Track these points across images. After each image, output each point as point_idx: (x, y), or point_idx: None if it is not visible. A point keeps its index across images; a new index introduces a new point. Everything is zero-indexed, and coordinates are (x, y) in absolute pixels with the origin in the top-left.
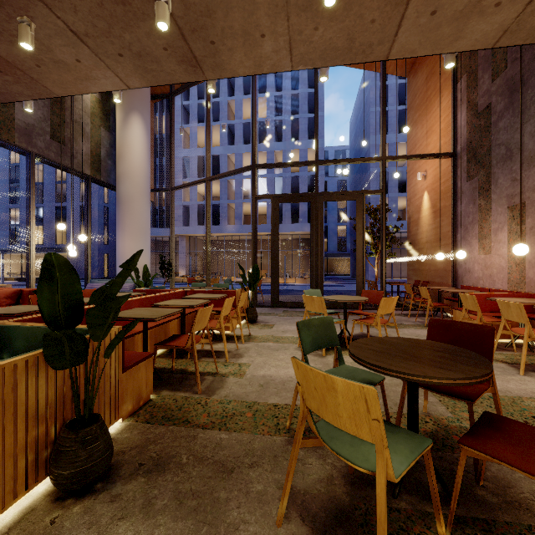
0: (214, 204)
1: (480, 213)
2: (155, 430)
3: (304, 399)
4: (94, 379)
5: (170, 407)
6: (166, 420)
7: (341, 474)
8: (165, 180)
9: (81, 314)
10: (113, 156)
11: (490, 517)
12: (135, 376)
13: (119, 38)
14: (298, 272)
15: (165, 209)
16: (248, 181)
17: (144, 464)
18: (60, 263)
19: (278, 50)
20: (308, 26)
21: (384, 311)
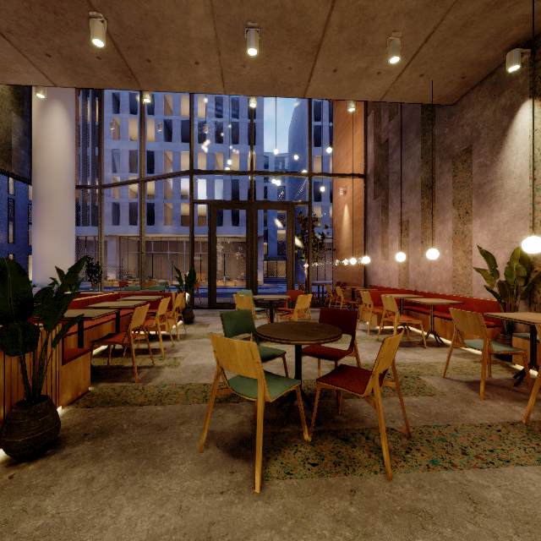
0: (149, 203)
1: (382, 226)
2: (96, 412)
3: (219, 361)
4: (44, 365)
5: (109, 394)
6: (106, 404)
7: (250, 419)
8: (89, 173)
9: (31, 310)
10: (27, 146)
11: (338, 428)
12: (73, 369)
13: (48, 40)
14: (239, 275)
15: (91, 205)
16: (187, 181)
17: (89, 434)
18: (12, 267)
19: (212, 77)
20: (237, 63)
21: (300, 306)
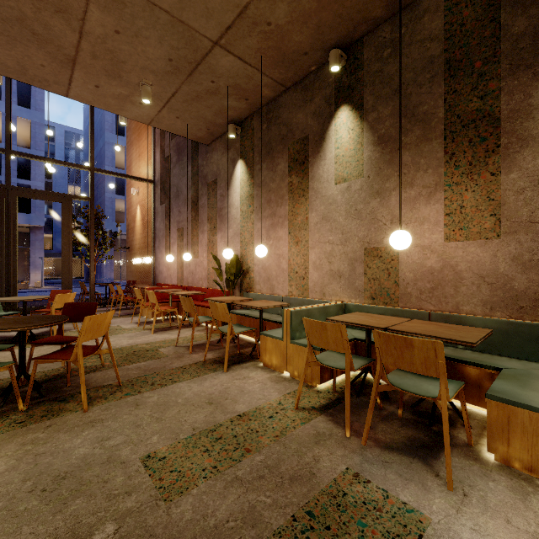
0: None
1: (166, 230)
2: None
3: None
4: None
5: None
6: None
7: None
8: None
9: None
10: None
11: (61, 395)
12: None
13: None
14: None
15: None
16: None
17: None
18: None
19: None
20: None
21: (60, 305)
